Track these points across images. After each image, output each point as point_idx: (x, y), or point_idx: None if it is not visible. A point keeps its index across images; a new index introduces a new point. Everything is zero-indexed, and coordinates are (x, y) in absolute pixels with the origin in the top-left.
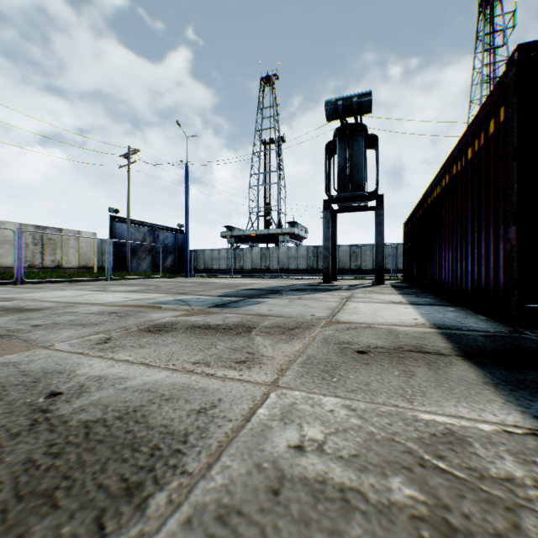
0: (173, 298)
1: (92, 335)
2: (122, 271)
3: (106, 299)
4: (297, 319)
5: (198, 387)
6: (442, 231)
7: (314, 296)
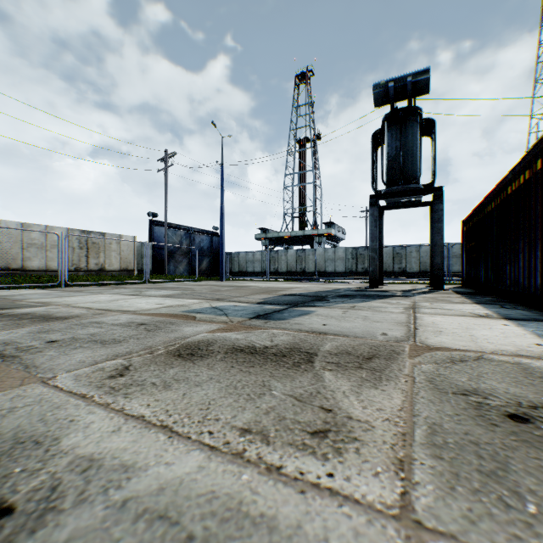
0: (209, 304)
1: (108, 361)
2: (160, 273)
3: (138, 306)
4: (367, 341)
5: (258, 510)
6: (536, 225)
7: (369, 304)
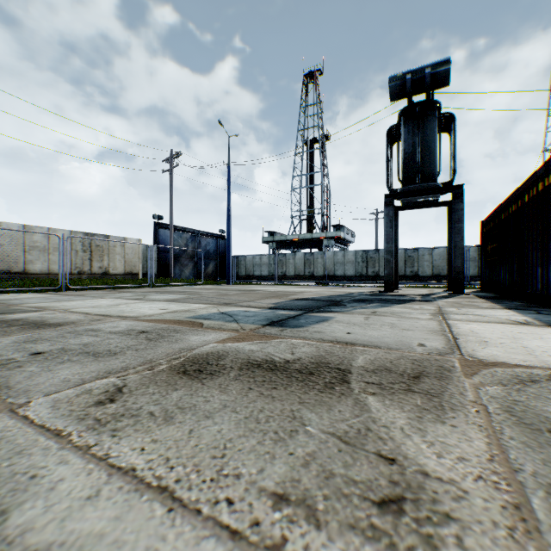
0: (216, 310)
1: (98, 379)
2: (165, 277)
3: (140, 311)
4: (405, 354)
5: None
6: None
7: (391, 310)
